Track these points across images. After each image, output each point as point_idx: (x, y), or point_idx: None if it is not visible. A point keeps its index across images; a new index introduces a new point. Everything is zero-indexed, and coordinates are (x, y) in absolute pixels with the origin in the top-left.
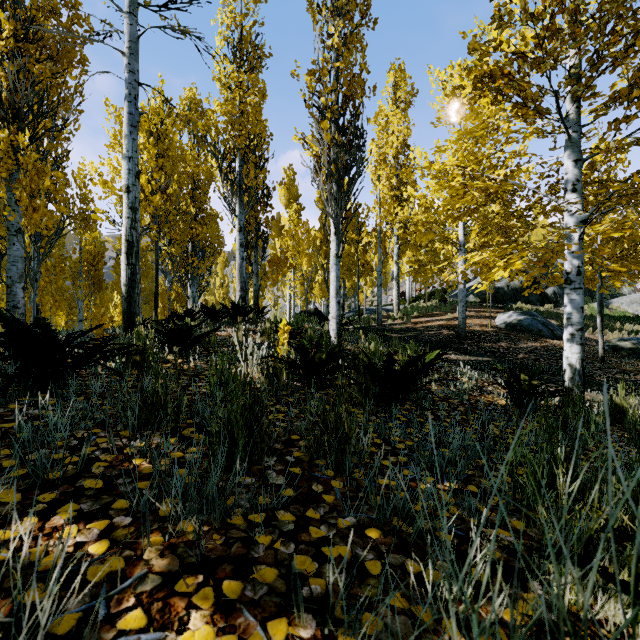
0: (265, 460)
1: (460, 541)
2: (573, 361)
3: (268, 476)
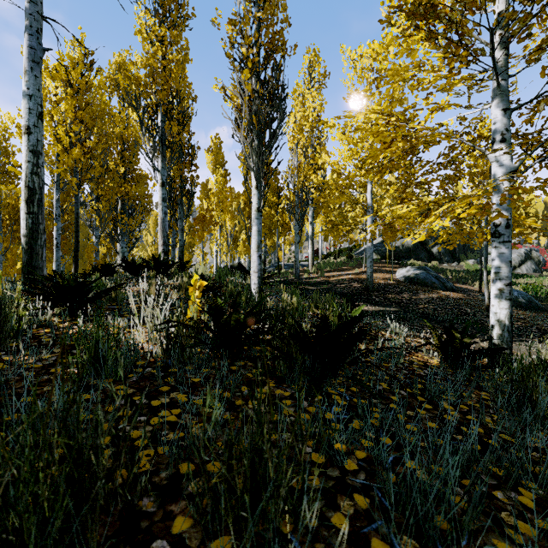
0: None
1: None
2: (502, 317)
3: None
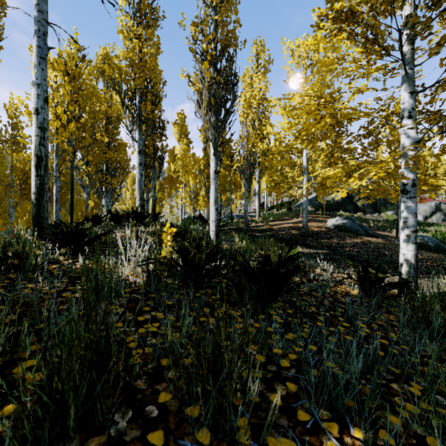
0: (111, 427)
1: None
2: (409, 257)
3: None
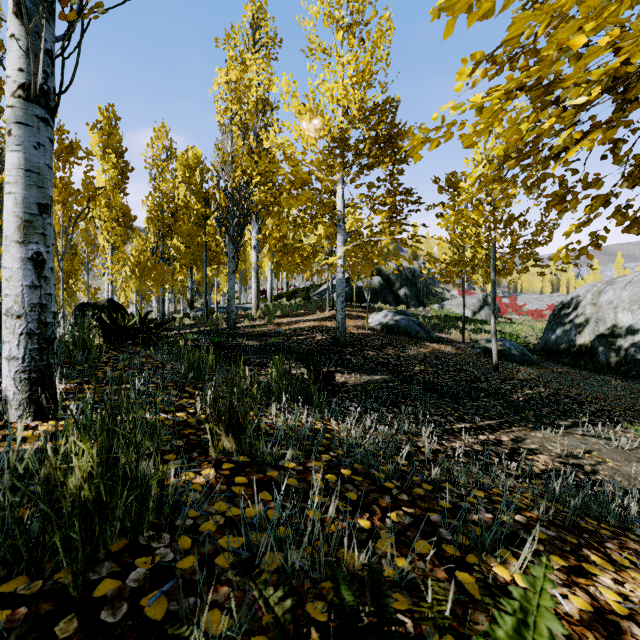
0: None
1: None
2: None
3: None
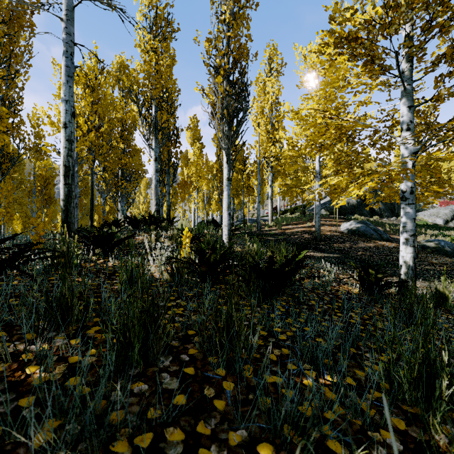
0: (160, 362)
1: (351, 452)
2: (407, 259)
3: (162, 380)
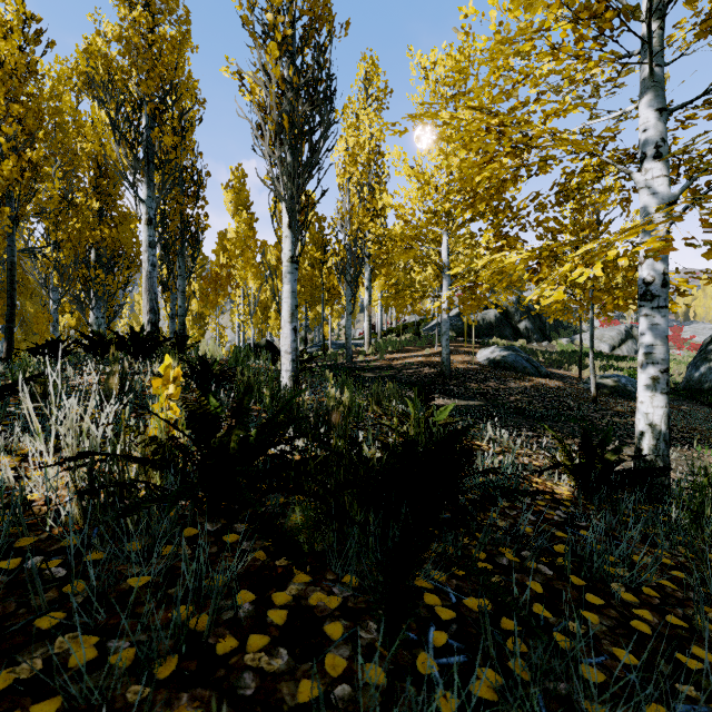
0: None
1: None
2: (657, 419)
3: None
